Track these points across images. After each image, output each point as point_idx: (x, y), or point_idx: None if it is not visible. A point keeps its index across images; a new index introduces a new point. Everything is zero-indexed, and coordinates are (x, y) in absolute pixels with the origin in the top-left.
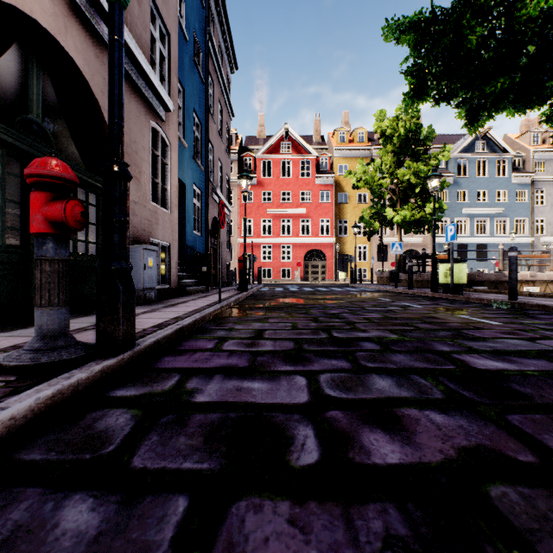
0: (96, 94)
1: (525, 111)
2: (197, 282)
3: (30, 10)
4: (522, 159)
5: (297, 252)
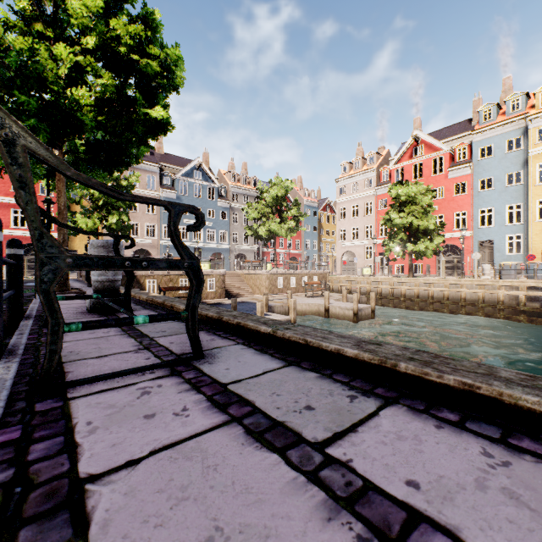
0: None
1: None
2: None
3: None
4: (225, 190)
5: None
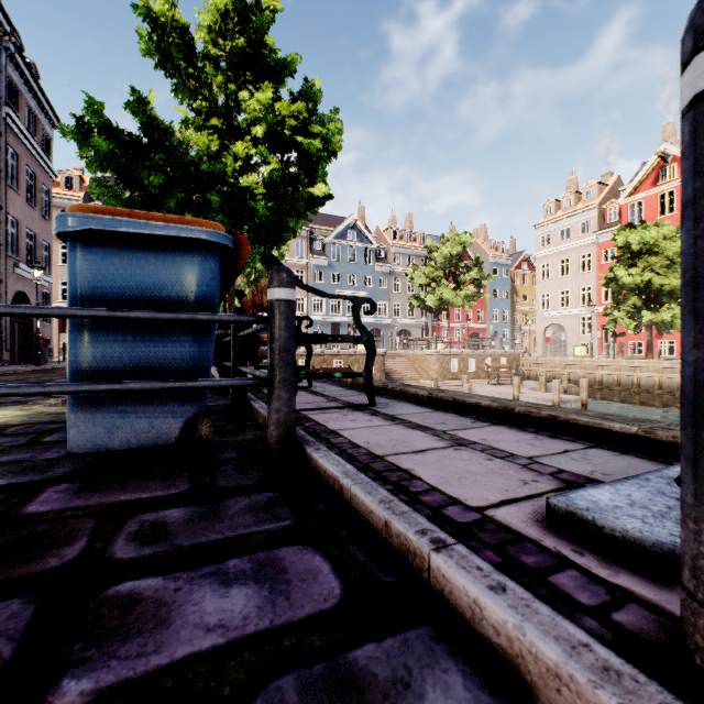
0: None
1: None
2: None
3: None
4: (385, 251)
5: None
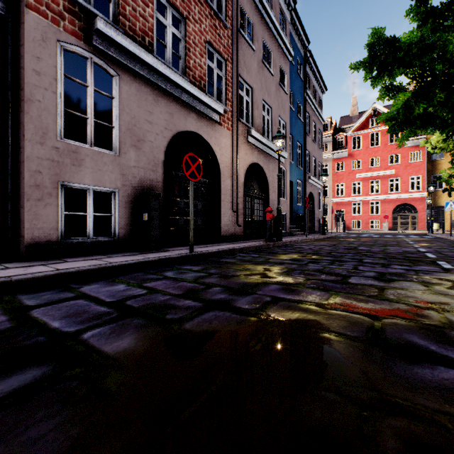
0: (265, 170)
1: None
2: (298, 230)
3: (254, 161)
4: None
5: (385, 207)
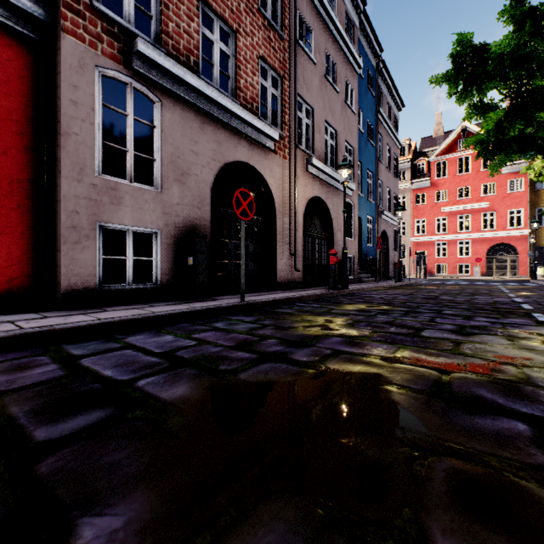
0: (328, 205)
1: None
2: (369, 276)
3: (315, 194)
4: None
5: (477, 248)
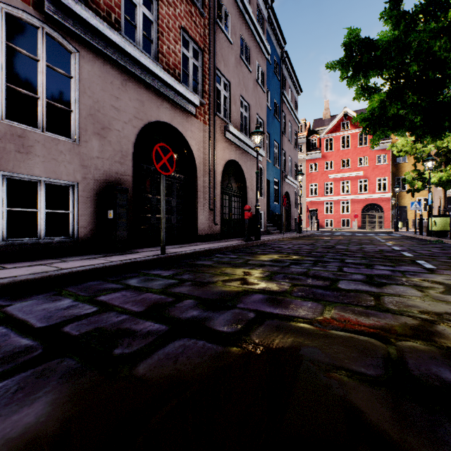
0: (242, 168)
1: (439, 141)
2: (275, 228)
3: (231, 158)
4: None
5: (355, 206)
